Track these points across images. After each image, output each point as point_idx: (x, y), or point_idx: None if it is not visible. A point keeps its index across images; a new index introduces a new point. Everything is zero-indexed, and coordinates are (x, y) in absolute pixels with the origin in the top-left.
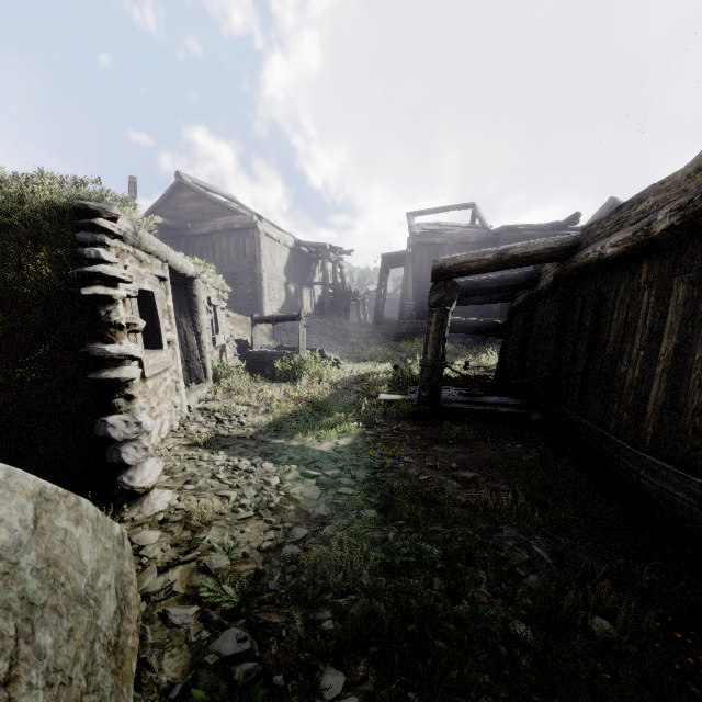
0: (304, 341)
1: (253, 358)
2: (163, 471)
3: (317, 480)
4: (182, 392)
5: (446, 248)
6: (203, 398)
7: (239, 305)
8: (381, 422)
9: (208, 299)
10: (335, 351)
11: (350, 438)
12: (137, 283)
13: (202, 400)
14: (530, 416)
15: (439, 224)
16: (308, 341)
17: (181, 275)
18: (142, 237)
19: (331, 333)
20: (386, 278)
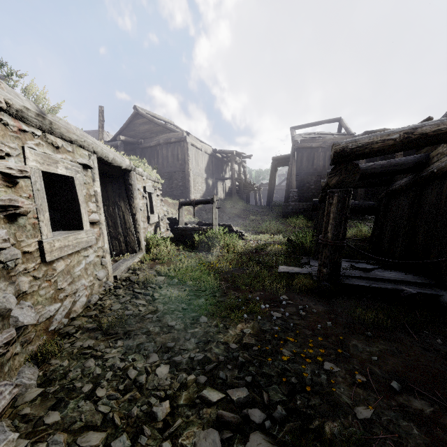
0: (216, 219)
1: (178, 232)
2: (43, 376)
3: (218, 417)
4: (108, 265)
5: (321, 150)
6: (131, 268)
7: (174, 194)
8: (284, 299)
9: (144, 188)
10: (239, 225)
11: (256, 322)
12: (45, 166)
13: (130, 270)
14: (440, 297)
15: (314, 133)
16: (221, 218)
17: (116, 167)
18: (53, 122)
19: (237, 213)
20: (275, 174)
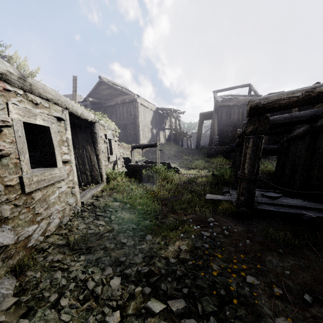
0: (159, 158)
1: (131, 168)
2: (19, 286)
3: None
4: (77, 194)
5: (236, 107)
6: (95, 195)
7: (128, 140)
8: (211, 221)
9: (105, 135)
10: (176, 163)
11: (190, 240)
12: (25, 118)
13: (94, 197)
14: None
15: (231, 95)
16: (162, 158)
17: (84, 120)
18: (32, 84)
19: (174, 154)
20: (202, 125)
